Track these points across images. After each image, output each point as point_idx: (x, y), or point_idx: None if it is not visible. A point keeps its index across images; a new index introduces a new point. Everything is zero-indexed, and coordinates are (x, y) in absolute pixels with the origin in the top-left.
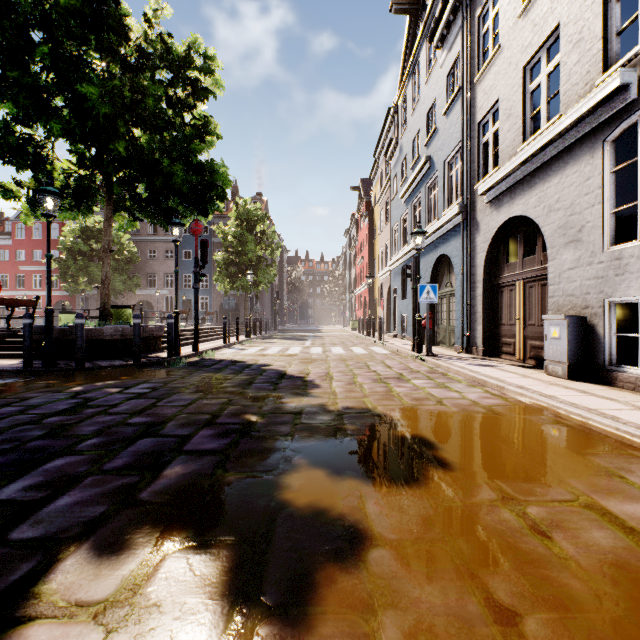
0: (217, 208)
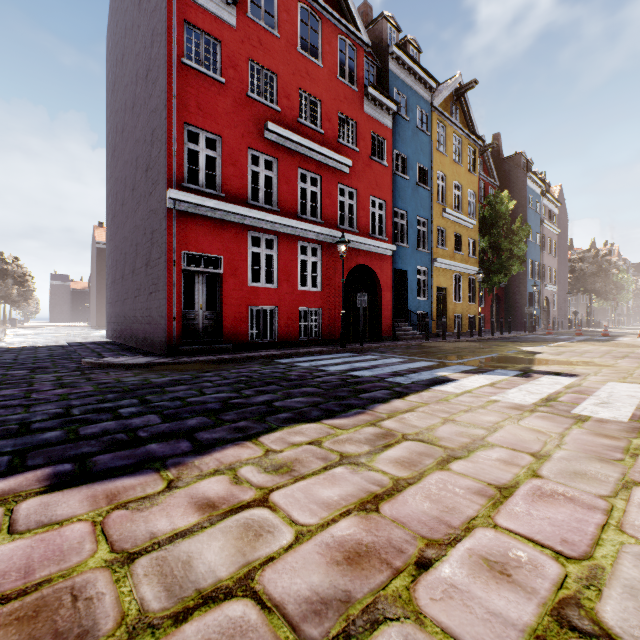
0: (620, 293)
